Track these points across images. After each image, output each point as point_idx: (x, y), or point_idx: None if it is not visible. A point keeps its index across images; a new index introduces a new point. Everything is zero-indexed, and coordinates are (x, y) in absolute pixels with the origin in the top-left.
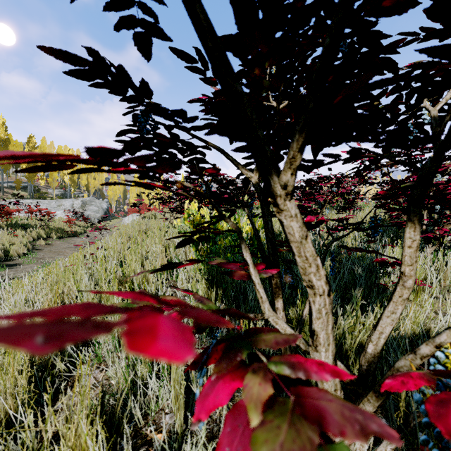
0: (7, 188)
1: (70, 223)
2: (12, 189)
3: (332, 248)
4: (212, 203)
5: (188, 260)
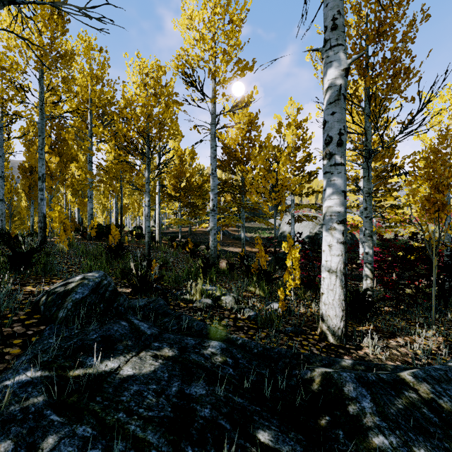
0: None
1: None
2: None
3: None
4: None
5: None
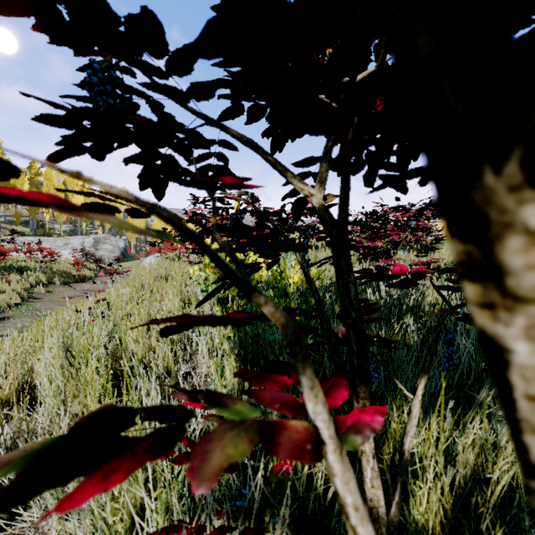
0: (5, 223)
1: (77, 265)
2: (11, 225)
3: (411, 303)
4: (209, 251)
5: (147, 412)
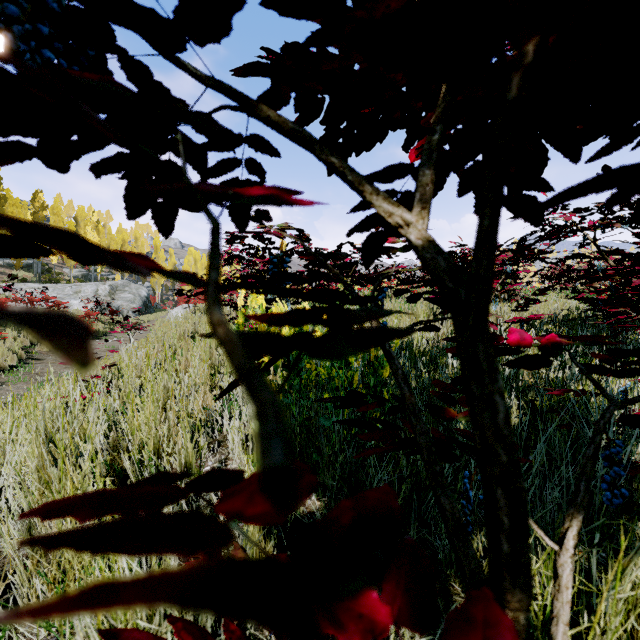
0: (3, 267)
1: (89, 318)
2: (10, 269)
3: (508, 372)
4: None
5: None
